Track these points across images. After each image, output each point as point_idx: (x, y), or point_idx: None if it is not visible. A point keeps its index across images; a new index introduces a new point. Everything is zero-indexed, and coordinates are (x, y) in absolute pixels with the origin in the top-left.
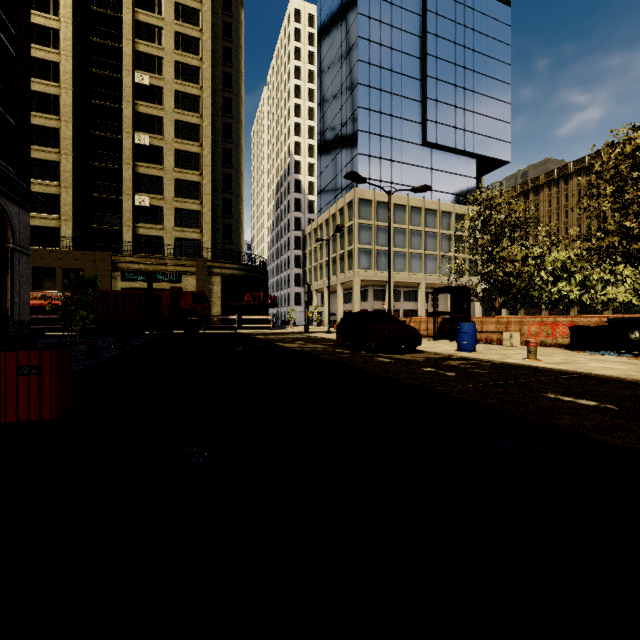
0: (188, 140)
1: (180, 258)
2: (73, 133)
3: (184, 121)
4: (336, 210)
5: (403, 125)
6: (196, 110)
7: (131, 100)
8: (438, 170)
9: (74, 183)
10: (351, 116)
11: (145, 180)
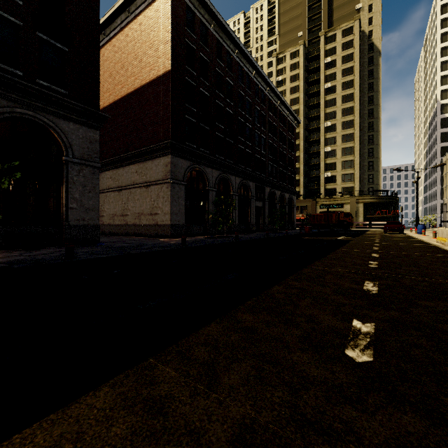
0: (348, 142)
1: (343, 197)
2: (303, 155)
3: (346, 134)
4: None
5: None
6: (351, 126)
7: (323, 135)
8: None
9: (303, 173)
10: None
11: (329, 165)
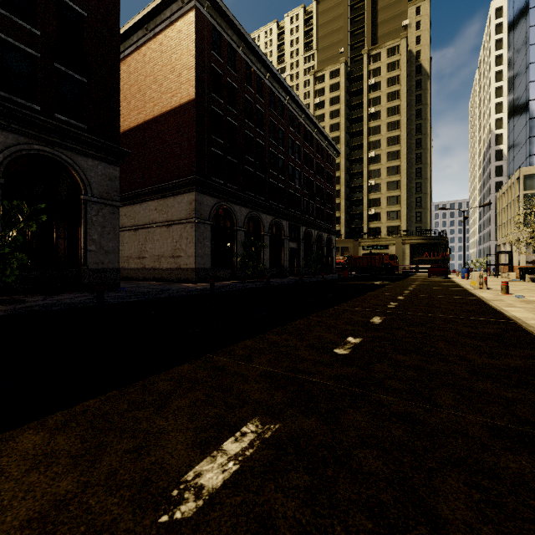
0: (393, 175)
1: (388, 237)
2: (344, 189)
3: (391, 166)
4: (510, 183)
5: None
6: (397, 158)
7: (366, 166)
8: None
9: (345, 210)
10: (525, 107)
11: (373, 201)
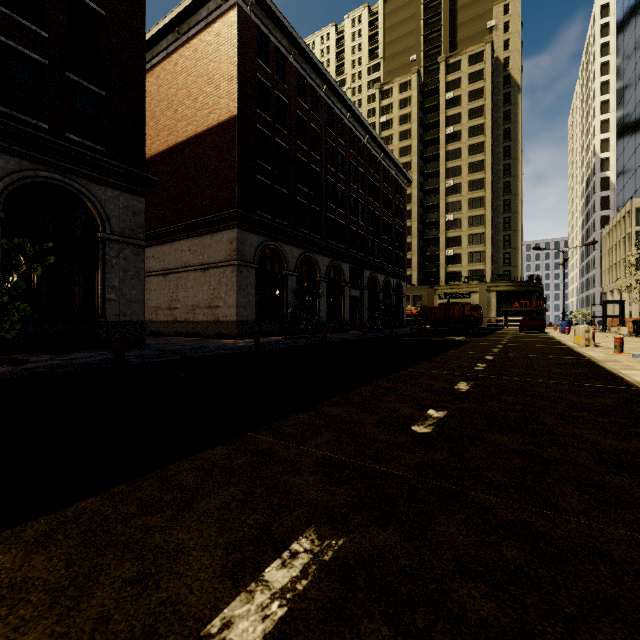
0: (476, 208)
1: (469, 283)
2: (417, 226)
3: (474, 197)
4: (619, 218)
5: None
6: (481, 187)
7: (444, 198)
8: None
9: (417, 251)
10: (638, 125)
11: (451, 240)
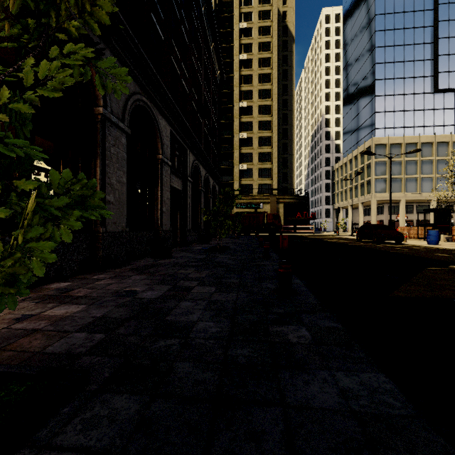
0: (265, 130)
1: (262, 195)
2: None
3: (263, 120)
4: (357, 153)
5: (415, 82)
6: (269, 113)
7: (238, 117)
8: (451, 108)
9: None
10: (369, 87)
11: (244, 156)
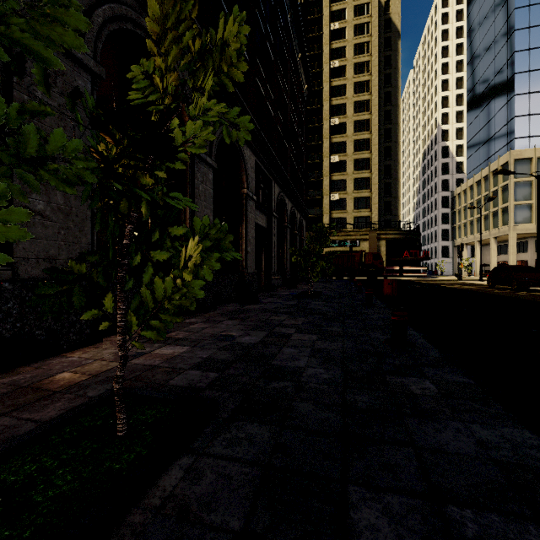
0: (362, 151)
1: (358, 230)
2: None
3: (359, 139)
4: (488, 172)
5: None
6: (367, 129)
7: (328, 137)
8: None
9: None
10: (506, 83)
11: (336, 183)
